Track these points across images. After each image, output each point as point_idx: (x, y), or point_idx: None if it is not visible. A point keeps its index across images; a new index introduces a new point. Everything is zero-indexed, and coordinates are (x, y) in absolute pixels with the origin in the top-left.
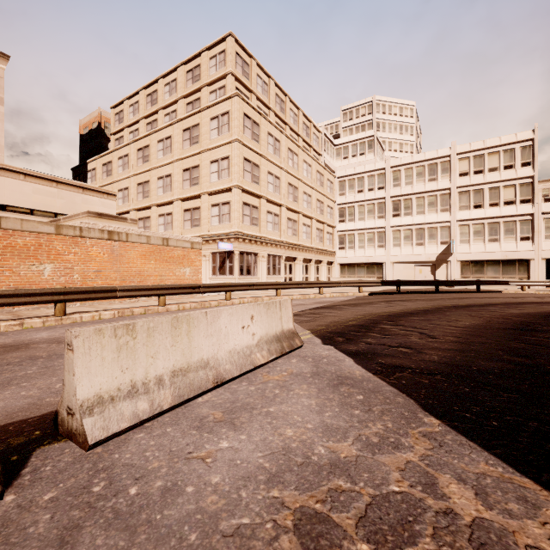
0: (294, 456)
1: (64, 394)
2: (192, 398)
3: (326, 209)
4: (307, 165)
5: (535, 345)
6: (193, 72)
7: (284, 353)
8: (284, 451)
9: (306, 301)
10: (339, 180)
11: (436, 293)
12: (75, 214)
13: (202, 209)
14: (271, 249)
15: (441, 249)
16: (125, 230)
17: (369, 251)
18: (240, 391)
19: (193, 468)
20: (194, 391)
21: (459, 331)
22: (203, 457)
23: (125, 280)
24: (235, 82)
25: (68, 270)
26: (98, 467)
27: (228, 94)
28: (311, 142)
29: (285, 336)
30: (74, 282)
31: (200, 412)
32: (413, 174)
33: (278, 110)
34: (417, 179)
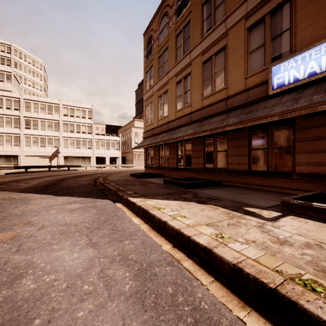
0: None
1: None
2: None
3: None
4: None
5: (60, 181)
6: None
7: None
8: None
9: None
10: None
11: (49, 172)
12: None
13: None
14: None
15: (54, 150)
16: None
17: (8, 147)
18: None
19: None
20: None
21: (41, 181)
22: None
23: None
24: None
25: None
26: None
27: None
28: None
29: None
30: None
31: None
32: (39, 107)
33: None
34: (41, 110)
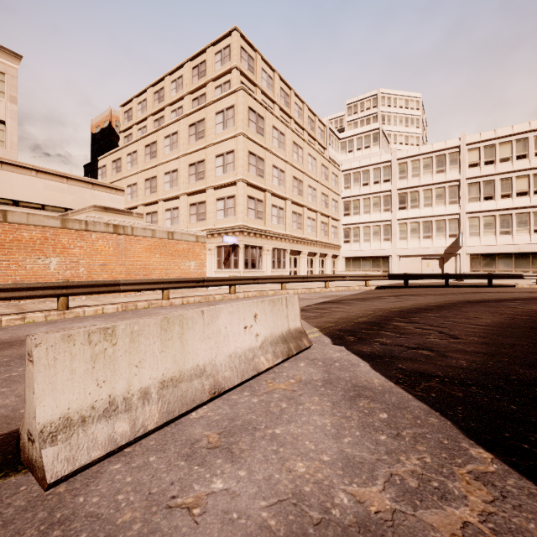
0: (308, 508)
1: (25, 415)
2: (183, 413)
3: (330, 202)
4: (312, 158)
5: None
6: (199, 68)
7: (291, 355)
8: (294, 499)
9: (311, 295)
10: (343, 173)
11: (446, 287)
12: (82, 208)
13: (207, 203)
14: (276, 243)
15: (449, 242)
16: (130, 224)
17: (375, 244)
18: (240, 404)
19: (175, 525)
20: (187, 405)
21: (482, 330)
22: (189, 506)
23: (130, 274)
24: (239, 76)
25: (73, 263)
26: (53, 519)
27: (233, 88)
28: (316, 135)
29: (292, 336)
30: (79, 275)
31: (192, 432)
32: (420, 165)
33: (283, 104)
34: (424, 171)
